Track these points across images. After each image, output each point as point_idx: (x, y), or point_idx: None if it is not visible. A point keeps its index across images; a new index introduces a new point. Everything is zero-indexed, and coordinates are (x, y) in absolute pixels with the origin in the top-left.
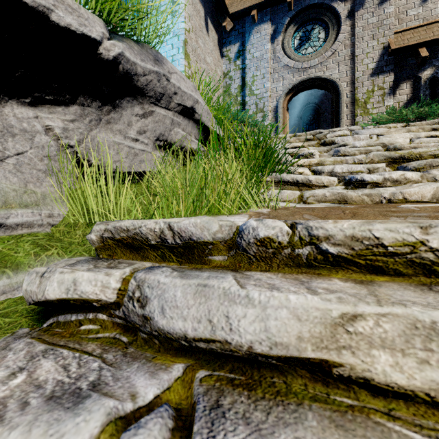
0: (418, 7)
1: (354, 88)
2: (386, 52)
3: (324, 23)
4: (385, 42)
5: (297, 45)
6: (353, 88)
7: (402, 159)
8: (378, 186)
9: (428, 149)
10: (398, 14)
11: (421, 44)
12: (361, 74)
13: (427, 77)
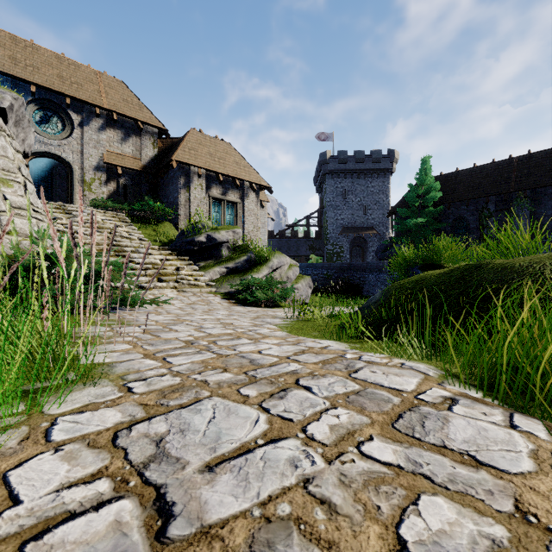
0: (119, 143)
1: (84, 173)
2: (102, 160)
3: (62, 118)
4: (102, 154)
5: (38, 121)
6: (83, 172)
7: (98, 228)
8: (88, 235)
9: (105, 226)
10: (109, 141)
11: (119, 166)
12: (88, 166)
13: (123, 183)
